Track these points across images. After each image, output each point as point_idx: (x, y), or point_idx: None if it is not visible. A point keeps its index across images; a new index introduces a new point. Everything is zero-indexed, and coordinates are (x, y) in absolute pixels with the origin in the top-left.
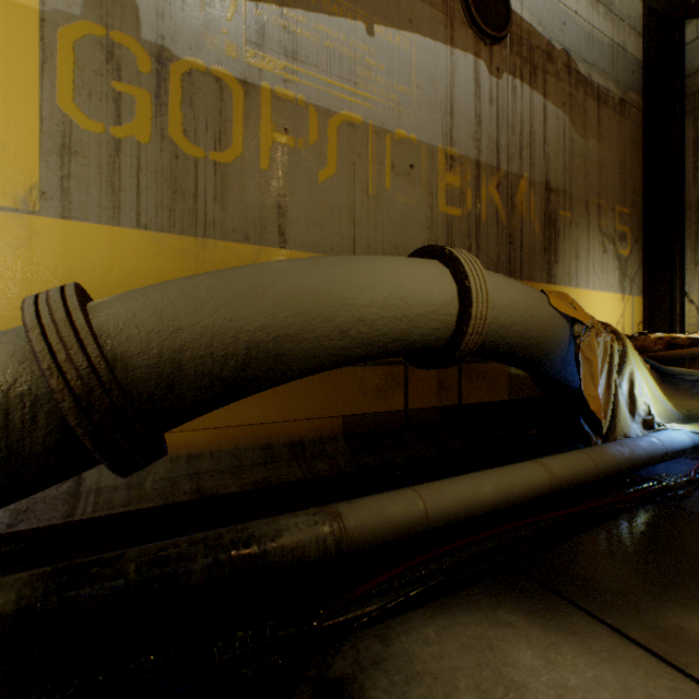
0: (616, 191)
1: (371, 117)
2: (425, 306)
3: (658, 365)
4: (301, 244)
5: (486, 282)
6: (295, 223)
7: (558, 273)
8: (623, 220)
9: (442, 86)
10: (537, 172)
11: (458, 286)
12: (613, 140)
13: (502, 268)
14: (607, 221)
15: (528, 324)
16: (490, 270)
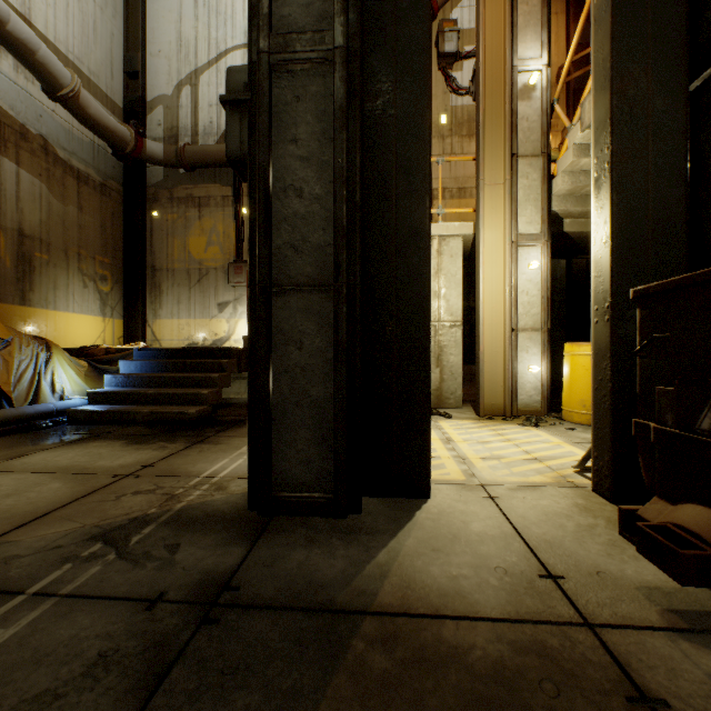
0: (98, 246)
1: None
2: None
3: (95, 364)
4: None
5: None
6: None
7: (35, 299)
8: (105, 266)
9: None
10: (10, 220)
11: None
12: (95, 210)
13: None
14: (89, 265)
15: None
16: None
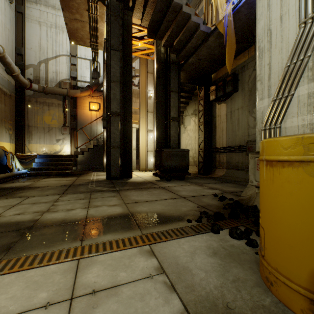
0: (9, 117)
1: None
2: None
3: (20, 160)
4: None
5: None
6: None
7: None
8: (11, 125)
9: None
10: None
11: None
12: (9, 105)
13: None
14: (7, 125)
15: None
16: None
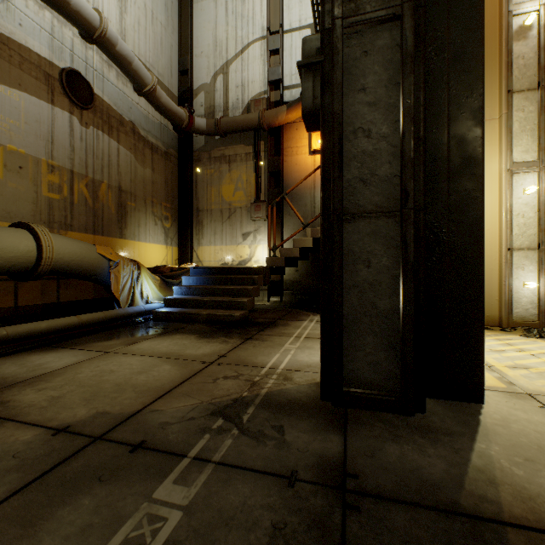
0: (163, 195)
1: None
2: (16, 252)
3: (165, 279)
4: None
5: (53, 243)
6: None
7: (128, 233)
8: (167, 210)
9: (46, 126)
10: (114, 181)
11: (37, 244)
12: (161, 170)
13: (90, 229)
14: (158, 209)
15: (83, 261)
16: (82, 229)
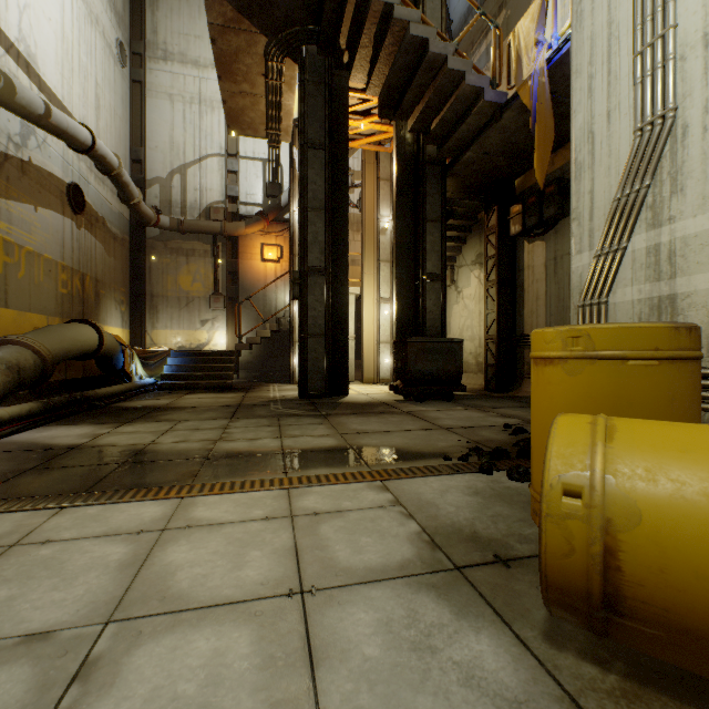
0: (121, 281)
1: (37, 249)
2: (94, 341)
3: (141, 360)
4: (14, 306)
5: (107, 334)
6: (11, 297)
7: (101, 319)
8: (124, 294)
9: (61, 234)
10: (94, 272)
11: (99, 335)
12: (120, 257)
13: (82, 317)
14: (118, 295)
15: (112, 346)
16: (78, 318)
